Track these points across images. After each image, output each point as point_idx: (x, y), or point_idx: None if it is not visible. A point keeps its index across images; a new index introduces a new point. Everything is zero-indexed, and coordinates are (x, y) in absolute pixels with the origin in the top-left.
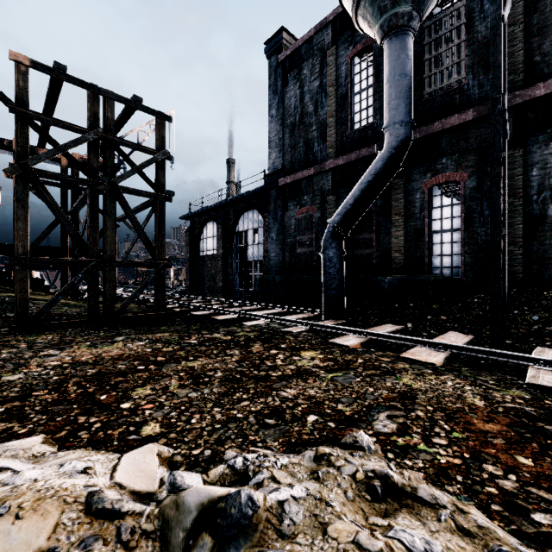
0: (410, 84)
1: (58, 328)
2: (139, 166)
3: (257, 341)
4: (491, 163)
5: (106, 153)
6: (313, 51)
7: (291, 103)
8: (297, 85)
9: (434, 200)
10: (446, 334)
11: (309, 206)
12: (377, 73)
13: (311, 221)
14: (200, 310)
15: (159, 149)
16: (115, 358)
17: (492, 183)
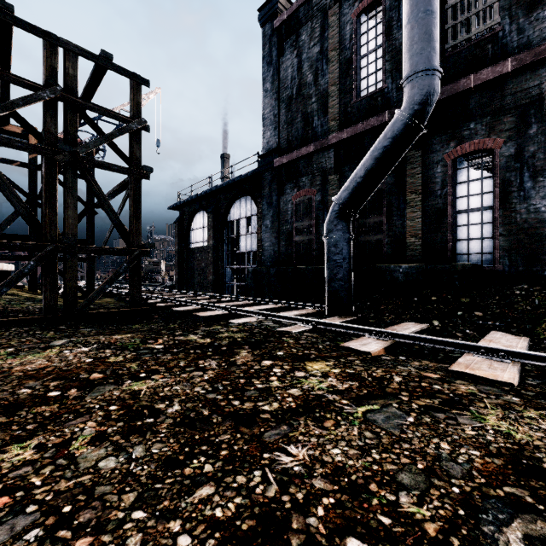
0: (437, 23)
1: (0, 327)
2: (108, 135)
3: (245, 345)
4: None
5: (67, 116)
6: (313, 12)
7: (288, 74)
8: (294, 54)
9: (458, 174)
10: (490, 334)
11: (308, 188)
12: (388, 30)
13: (310, 205)
14: (184, 306)
15: (133, 117)
16: (27, 375)
17: None
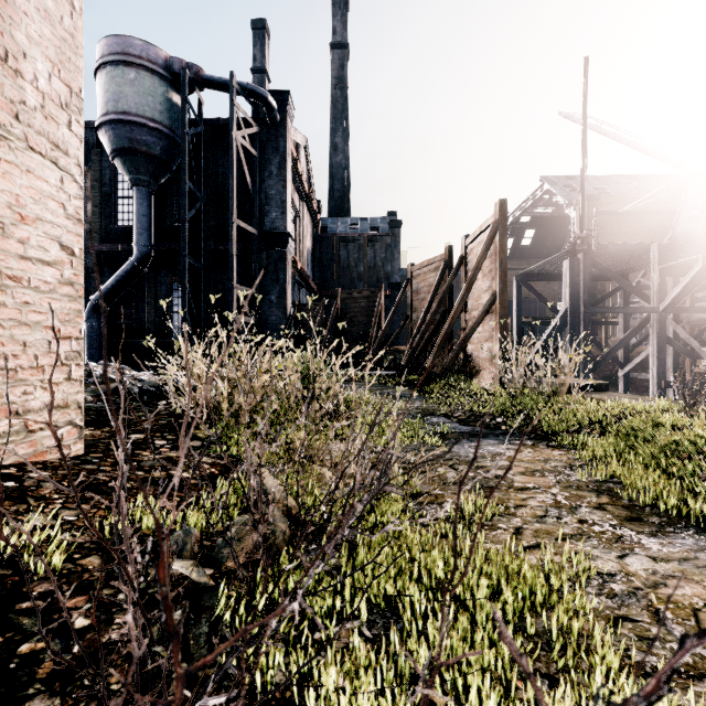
0: (150, 222)
1: None
2: None
3: None
4: (182, 284)
5: None
6: None
7: None
8: None
9: (175, 292)
10: None
11: None
12: None
13: None
14: None
15: None
16: None
17: (183, 294)
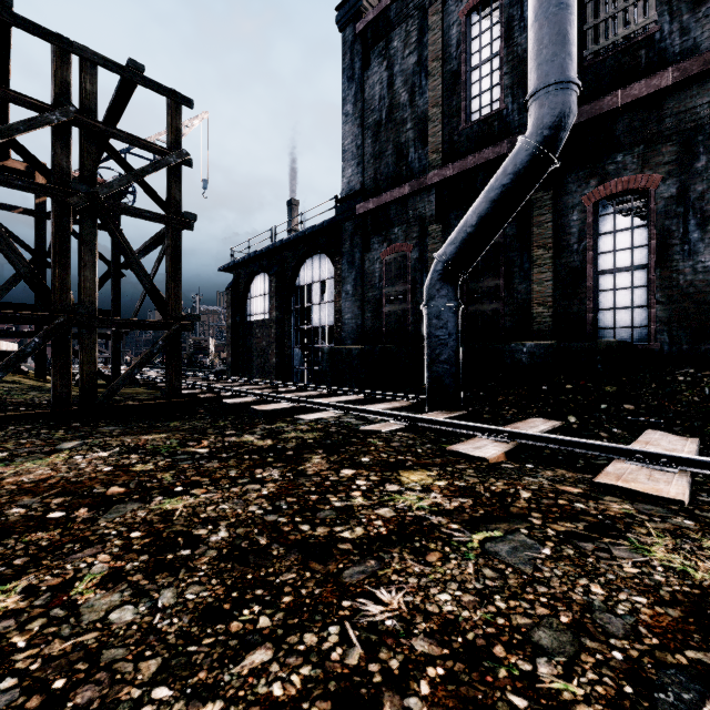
0: (573, 20)
1: None
2: (138, 172)
3: (318, 449)
4: None
5: (83, 146)
6: (408, 11)
7: (375, 93)
8: (383, 65)
9: (601, 222)
10: (645, 435)
11: (401, 242)
12: (507, 32)
13: (405, 264)
14: (238, 397)
15: (171, 148)
16: (22, 489)
17: None
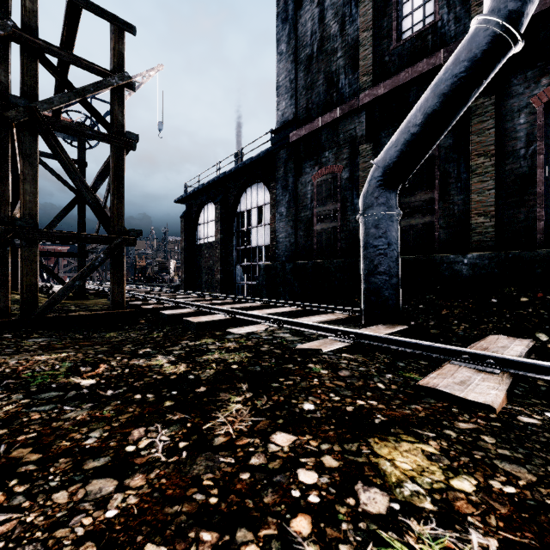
0: None
1: None
2: (79, 90)
3: (241, 381)
4: None
5: (22, 62)
6: None
7: (307, 29)
8: (314, 3)
9: None
10: None
11: (332, 164)
12: None
13: (335, 185)
14: (181, 308)
15: (114, 71)
16: None
17: None
